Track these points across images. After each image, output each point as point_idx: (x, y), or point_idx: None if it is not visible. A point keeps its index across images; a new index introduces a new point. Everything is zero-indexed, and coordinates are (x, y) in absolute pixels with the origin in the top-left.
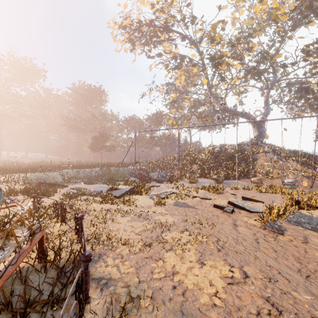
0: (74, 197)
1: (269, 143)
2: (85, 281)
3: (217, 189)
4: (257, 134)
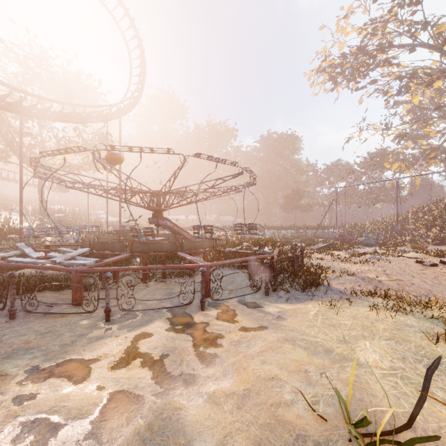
0: None
1: None
2: (302, 257)
3: (442, 253)
4: None
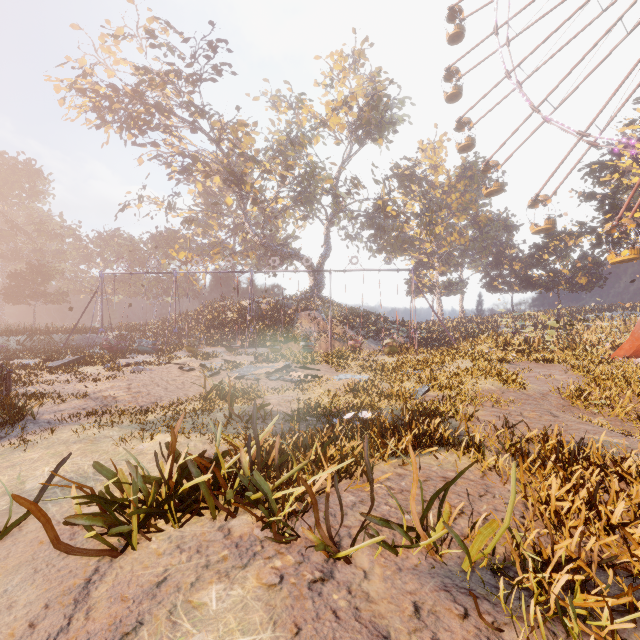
0: None
1: (326, 298)
2: (9, 385)
3: (207, 355)
4: (314, 284)
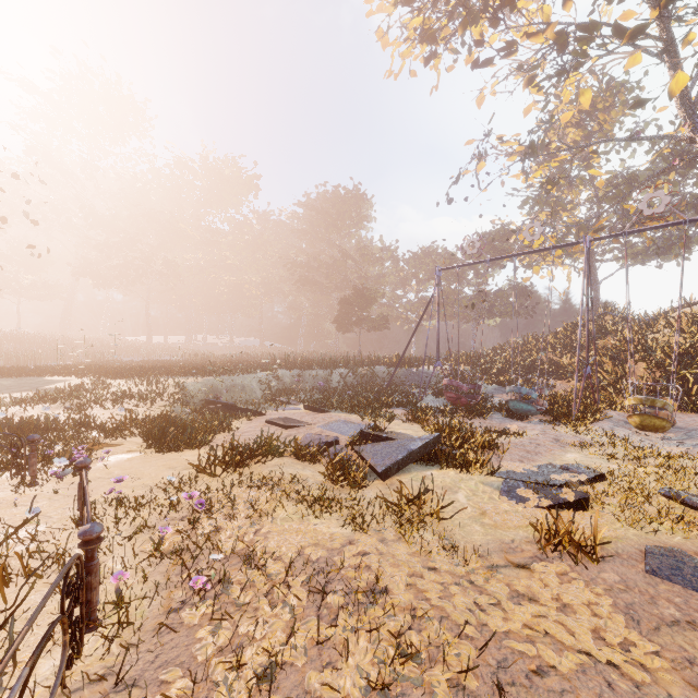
0: (238, 463)
1: None
2: None
3: None
4: None
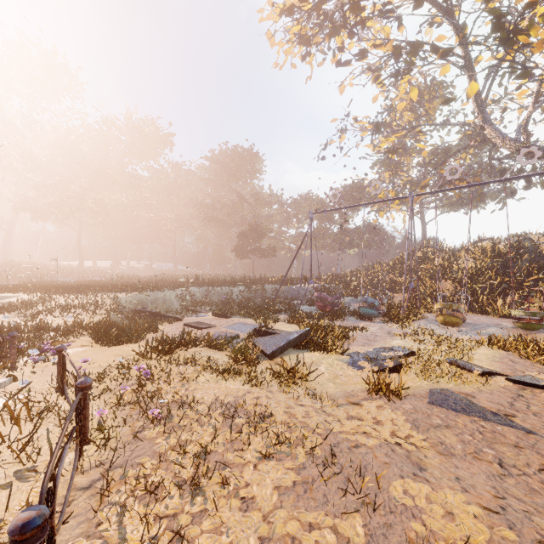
0: (168, 350)
1: None
2: None
3: None
4: None
